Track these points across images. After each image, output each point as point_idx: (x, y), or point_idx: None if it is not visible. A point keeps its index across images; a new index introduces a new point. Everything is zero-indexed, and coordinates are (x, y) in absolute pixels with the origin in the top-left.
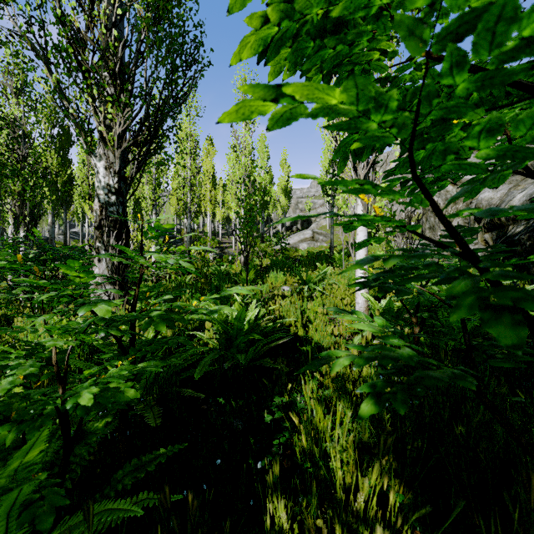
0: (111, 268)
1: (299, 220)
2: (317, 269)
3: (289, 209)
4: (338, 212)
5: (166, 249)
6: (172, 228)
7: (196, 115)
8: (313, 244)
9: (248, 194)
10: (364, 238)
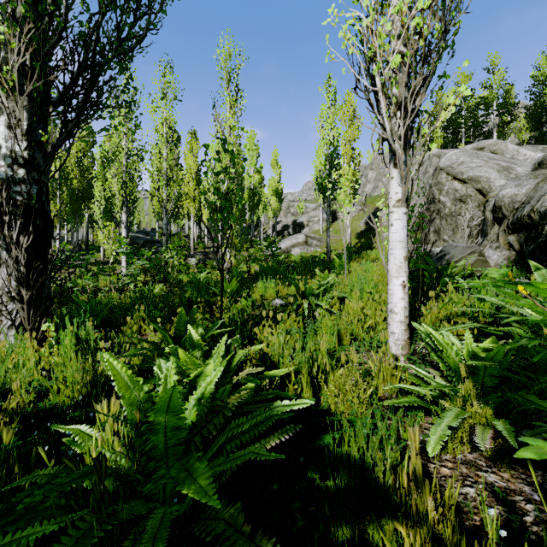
0: (17, 277)
1: (291, 224)
2: (316, 277)
3: (281, 213)
4: (339, 209)
5: (132, 253)
6: (154, 231)
7: (173, 98)
8: (306, 248)
9: (223, 169)
10: (402, 230)
